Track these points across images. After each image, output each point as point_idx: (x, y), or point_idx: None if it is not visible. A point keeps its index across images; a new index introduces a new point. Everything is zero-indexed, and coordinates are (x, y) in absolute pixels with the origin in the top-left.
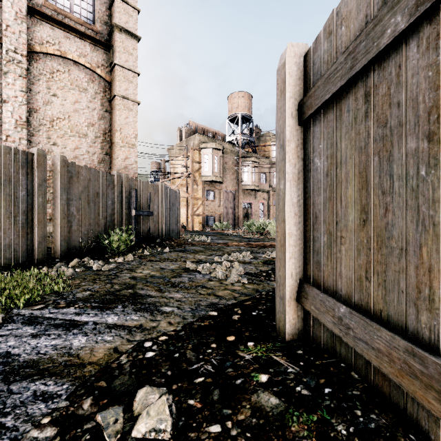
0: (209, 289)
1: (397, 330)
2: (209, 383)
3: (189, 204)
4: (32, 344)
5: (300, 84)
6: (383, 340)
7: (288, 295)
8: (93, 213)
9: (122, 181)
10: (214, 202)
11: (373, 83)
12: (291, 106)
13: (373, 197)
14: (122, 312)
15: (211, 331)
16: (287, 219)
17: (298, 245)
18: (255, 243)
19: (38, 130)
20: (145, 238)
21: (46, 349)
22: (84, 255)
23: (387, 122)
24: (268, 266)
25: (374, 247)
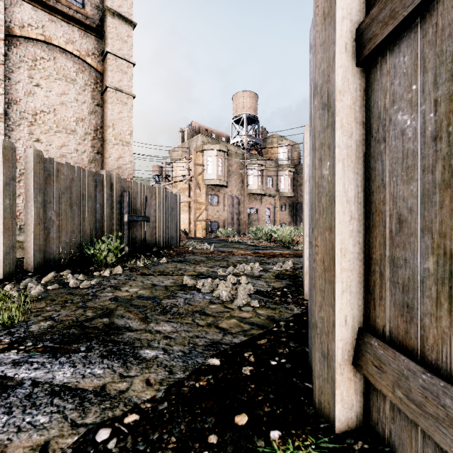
0: (209, 317)
1: None
2: None
3: (191, 210)
4: None
5: None
6: None
7: (339, 354)
8: (77, 219)
9: (113, 182)
10: (218, 207)
11: None
12: (345, 33)
13: None
14: (83, 360)
15: (210, 400)
16: (338, 225)
17: (356, 270)
18: (263, 252)
19: (18, 124)
20: (139, 247)
21: None
22: (64, 268)
23: None
24: (281, 281)
25: None
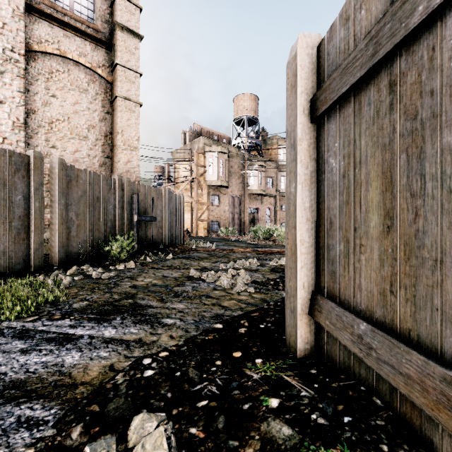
0: (213, 299)
1: (430, 353)
2: (214, 408)
3: (193, 210)
4: (20, 361)
5: (312, 78)
6: (414, 364)
7: (299, 308)
8: (93, 219)
9: (123, 185)
10: (219, 207)
11: (399, 71)
12: (303, 102)
13: (399, 200)
14: (121, 324)
15: (216, 345)
16: (299, 225)
17: (311, 253)
18: (261, 249)
19: (36, 132)
20: (147, 245)
21: (36, 366)
22: (83, 263)
23: (417, 114)
24: (276, 274)
25: (401, 257)
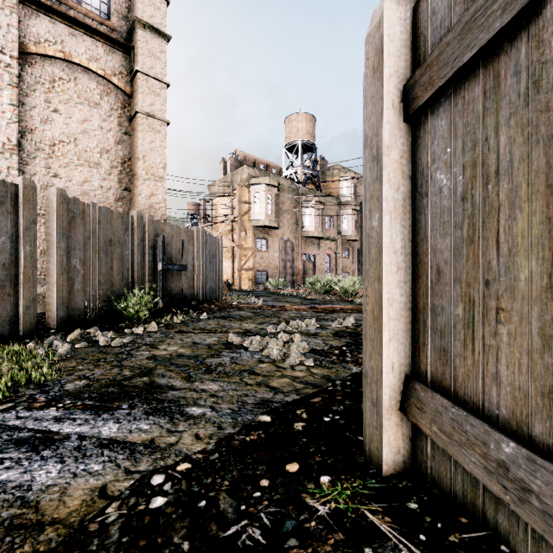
0: (259, 376)
1: None
2: None
3: (235, 256)
4: None
5: (406, 54)
6: None
7: (387, 400)
8: (104, 268)
9: (144, 224)
10: (267, 253)
11: None
12: (392, 90)
13: None
14: (127, 416)
15: (261, 452)
16: (386, 276)
17: (403, 319)
18: (321, 306)
19: (33, 157)
20: (175, 300)
21: None
22: (91, 324)
23: None
24: (341, 339)
25: None
